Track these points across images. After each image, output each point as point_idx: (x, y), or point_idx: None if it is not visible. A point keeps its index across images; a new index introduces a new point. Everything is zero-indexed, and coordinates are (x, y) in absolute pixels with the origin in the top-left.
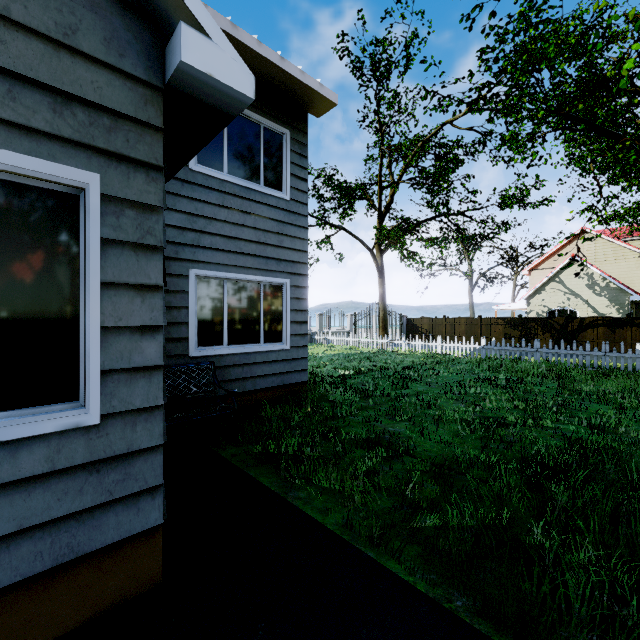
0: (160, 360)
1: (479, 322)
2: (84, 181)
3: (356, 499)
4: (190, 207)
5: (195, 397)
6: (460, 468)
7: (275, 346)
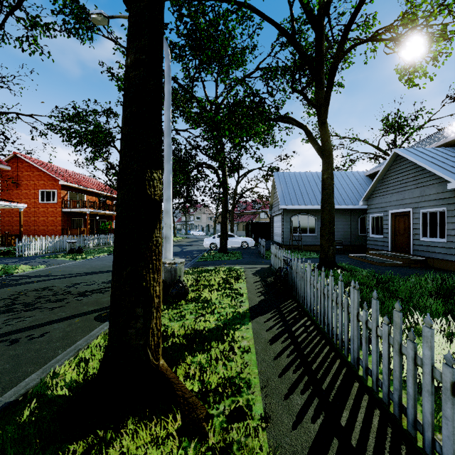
0: (454, 234)
1: None
2: (445, 209)
3: None
4: None
5: None
6: None
7: None
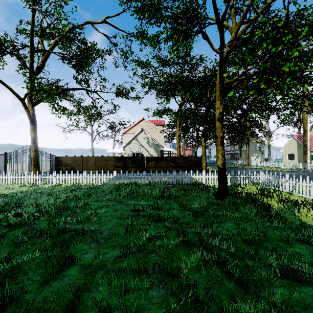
0: None
1: (102, 159)
2: None
3: None
4: None
5: None
6: None
7: None
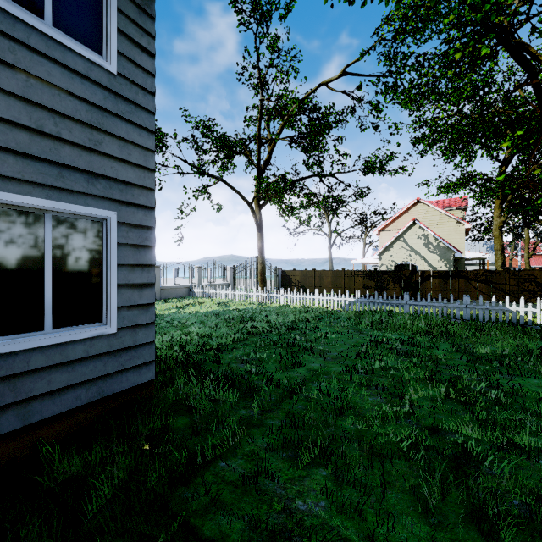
0: None
1: (343, 274)
2: None
3: None
4: None
5: None
6: None
7: (82, 331)
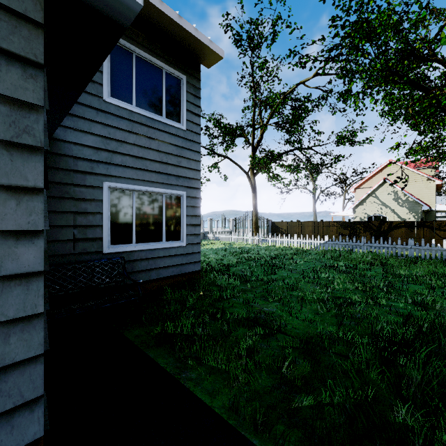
0: (40, 266)
1: (321, 224)
2: None
3: (240, 379)
4: (104, 131)
5: (108, 286)
6: (323, 344)
7: (175, 243)
